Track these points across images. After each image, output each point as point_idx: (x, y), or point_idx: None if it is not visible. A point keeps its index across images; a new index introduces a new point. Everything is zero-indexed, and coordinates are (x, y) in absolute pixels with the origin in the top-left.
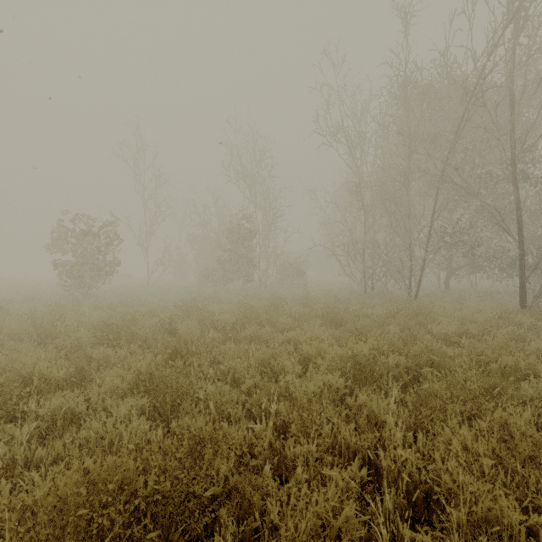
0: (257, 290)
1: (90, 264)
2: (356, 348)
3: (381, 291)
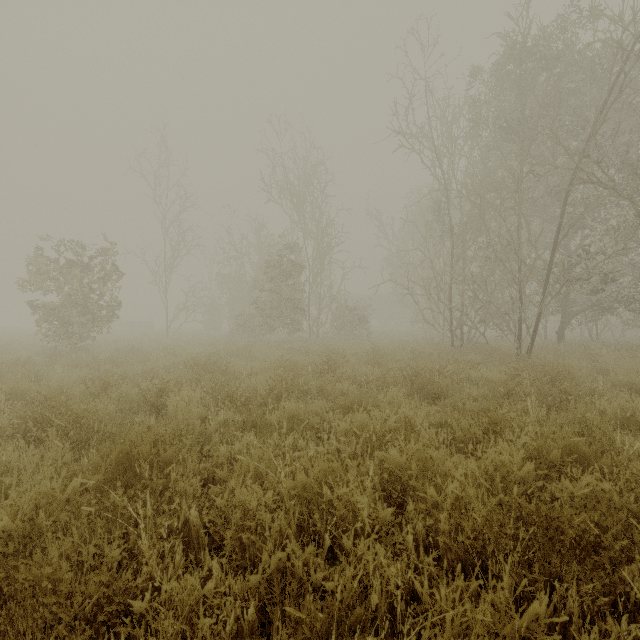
0: (305, 342)
1: (81, 307)
2: (506, 462)
3: (474, 344)
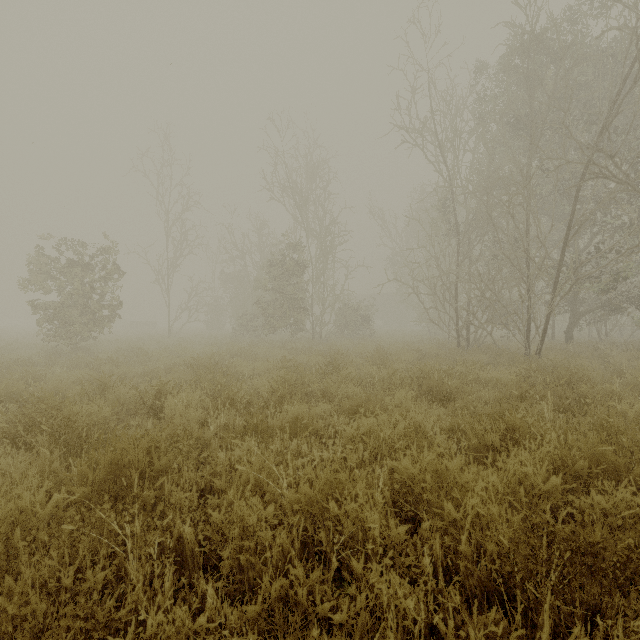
0: (308, 342)
1: (83, 306)
2: (530, 474)
3: (480, 344)
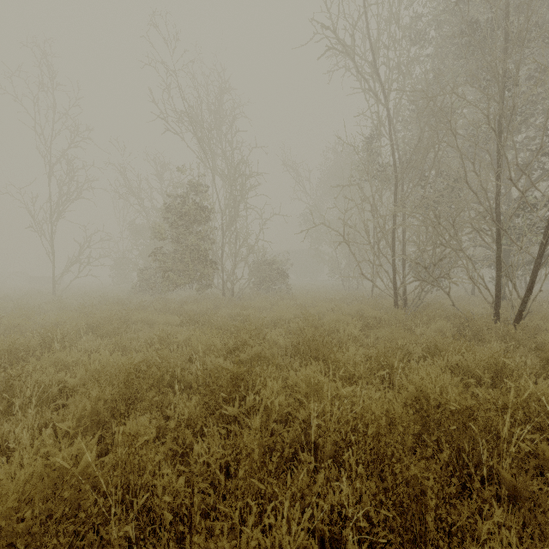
0: (216, 302)
1: None
2: None
3: (420, 303)
